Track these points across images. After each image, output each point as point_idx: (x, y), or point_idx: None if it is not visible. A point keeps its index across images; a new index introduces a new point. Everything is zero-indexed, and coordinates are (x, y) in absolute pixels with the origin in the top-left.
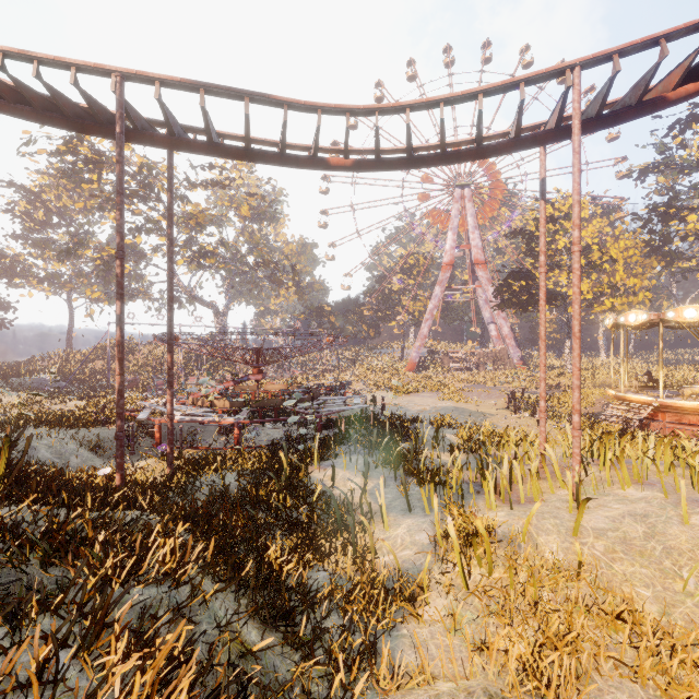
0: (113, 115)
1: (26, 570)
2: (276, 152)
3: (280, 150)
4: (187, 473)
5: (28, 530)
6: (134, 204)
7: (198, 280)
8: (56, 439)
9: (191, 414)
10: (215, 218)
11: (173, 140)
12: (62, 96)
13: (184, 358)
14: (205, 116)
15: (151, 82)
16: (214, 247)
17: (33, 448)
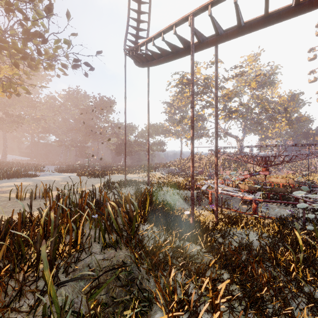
0: (190, 42)
1: (141, 270)
2: (290, 7)
3: (294, 3)
4: (225, 224)
5: (146, 245)
6: (201, 96)
7: (228, 125)
8: (172, 193)
9: (226, 190)
10: (237, 93)
11: (217, 38)
12: (171, 44)
13: (222, 162)
14: (237, 9)
15: (206, 8)
16: (236, 107)
17: (165, 195)
